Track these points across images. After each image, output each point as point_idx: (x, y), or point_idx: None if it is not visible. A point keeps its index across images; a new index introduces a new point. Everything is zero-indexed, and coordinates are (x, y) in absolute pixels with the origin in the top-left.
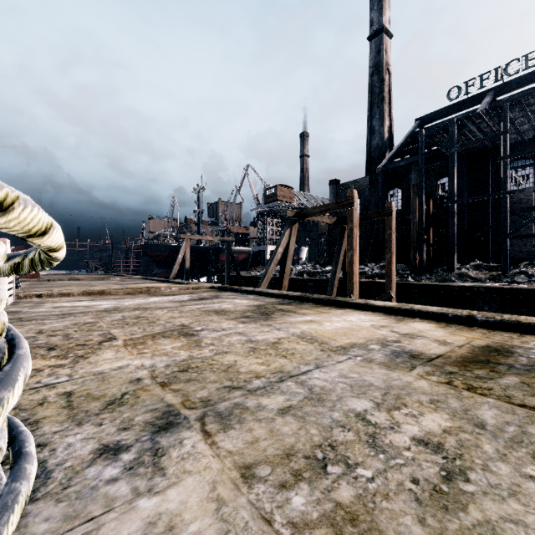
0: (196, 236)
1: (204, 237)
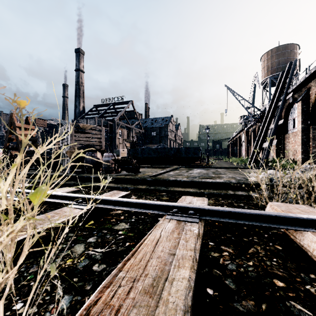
0: None
1: None
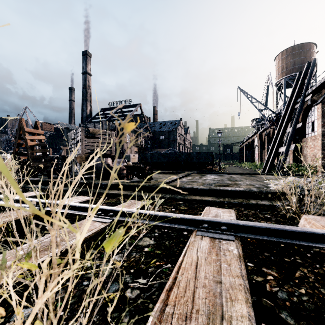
0: None
1: None
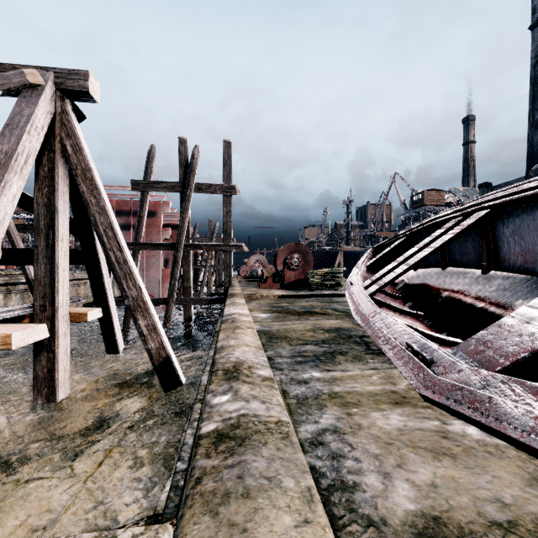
0: (347, 248)
1: (353, 249)
